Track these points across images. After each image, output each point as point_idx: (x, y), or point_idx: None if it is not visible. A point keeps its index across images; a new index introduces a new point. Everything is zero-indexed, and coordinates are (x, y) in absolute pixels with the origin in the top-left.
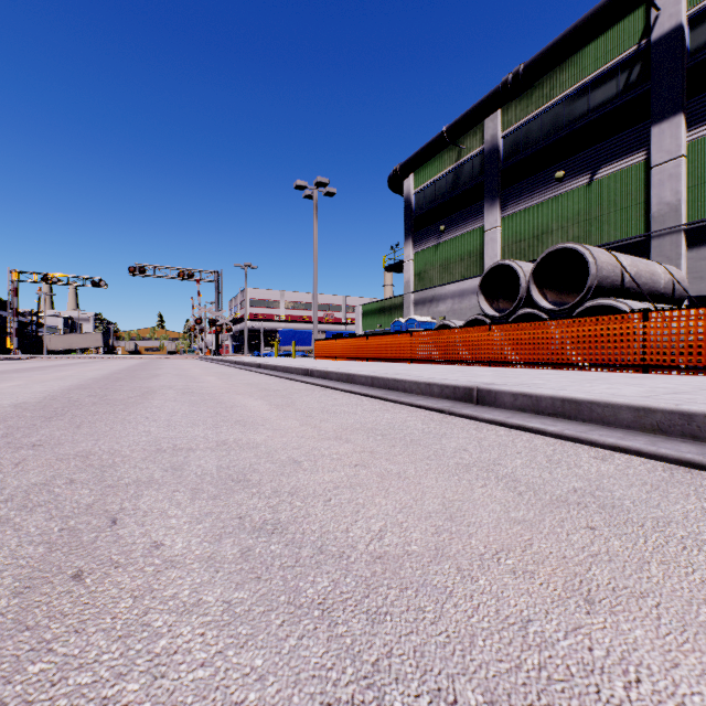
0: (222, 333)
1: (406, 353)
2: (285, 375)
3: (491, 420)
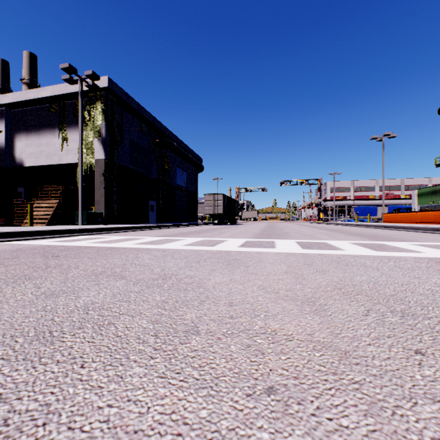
0: (321, 210)
1: (439, 220)
2: (375, 227)
3: (437, 233)
